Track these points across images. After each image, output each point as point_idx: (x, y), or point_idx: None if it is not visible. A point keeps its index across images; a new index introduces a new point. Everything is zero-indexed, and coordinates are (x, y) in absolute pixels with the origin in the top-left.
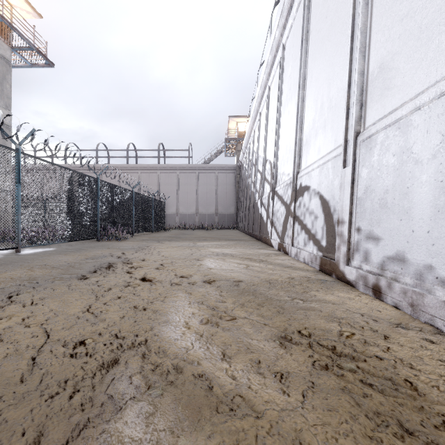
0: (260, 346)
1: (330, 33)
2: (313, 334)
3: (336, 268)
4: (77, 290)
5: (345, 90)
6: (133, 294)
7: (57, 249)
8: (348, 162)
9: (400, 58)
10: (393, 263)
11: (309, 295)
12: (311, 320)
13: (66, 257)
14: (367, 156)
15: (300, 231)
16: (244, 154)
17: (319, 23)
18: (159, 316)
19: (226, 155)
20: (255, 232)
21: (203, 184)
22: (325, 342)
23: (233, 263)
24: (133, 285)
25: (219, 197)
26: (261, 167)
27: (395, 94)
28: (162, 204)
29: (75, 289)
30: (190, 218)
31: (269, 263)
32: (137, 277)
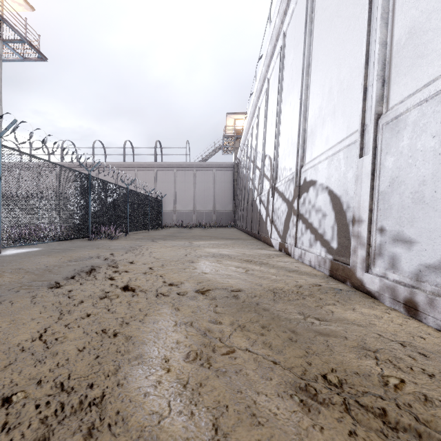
0: (271, 410)
1: (340, 8)
2: (345, 383)
3: (352, 275)
4: (40, 304)
5: (362, 66)
6: (107, 310)
7: (42, 249)
8: (366, 150)
9: (440, 15)
10: (434, 273)
11: (324, 311)
12: (336, 355)
13: (48, 259)
14: (393, 141)
15: (304, 231)
16: (242, 151)
17: (326, 0)
18: (132, 346)
19: (224, 153)
20: (254, 231)
21: (200, 182)
22: (367, 400)
23: (230, 267)
24: (111, 296)
25: (216, 194)
26: (259, 163)
27: (434, 61)
28: (158, 202)
29: (38, 303)
30: (188, 216)
31: (271, 266)
32: (119, 284)
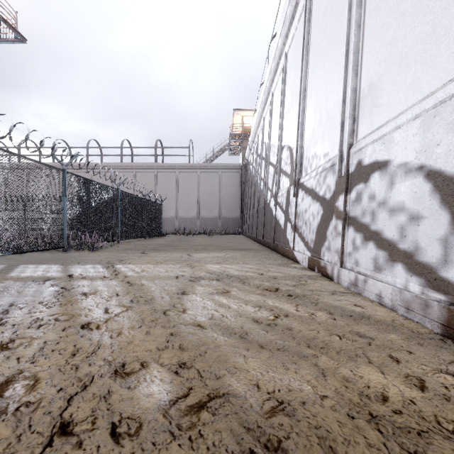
0: None
1: None
2: None
3: None
4: None
5: None
6: None
7: None
8: None
9: None
10: None
11: None
12: None
13: None
14: None
15: (360, 243)
16: (251, 149)
17: None
18: None
19: (230, 153)
20: (267, 239)
21: (205, 185)
22: None
23: (245, 306)
24: None
25: (222, 199)
26: (274, 158)
27: None
28: (157, 206)
29: None
30: (191, 222)
31: (313, 303)
32: None
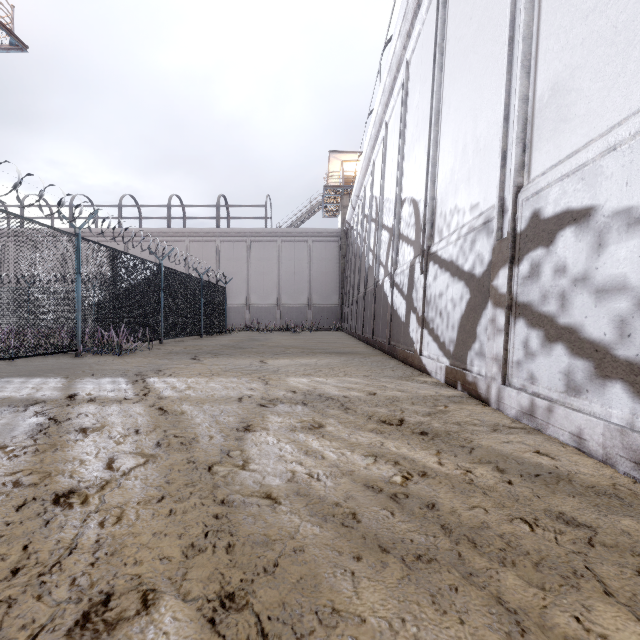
0: None
1: None
2: None
3: None
4: None
5: None
6: None
7: None
8: None
9: None
10: None
11: None
12: None
13: None
14: None
15: (539, 347)
16: (354, 208)
17: None
18: None
19: (324, 215)
20: (378, 338)
21: (288, 260)
22: None
23: (350, 455)
24: None
25: (314, 279)
26: (389, 218)
27: None
28: (220, 290)
29: None
30: (268, 313)
31: (464, 449)
32: None
